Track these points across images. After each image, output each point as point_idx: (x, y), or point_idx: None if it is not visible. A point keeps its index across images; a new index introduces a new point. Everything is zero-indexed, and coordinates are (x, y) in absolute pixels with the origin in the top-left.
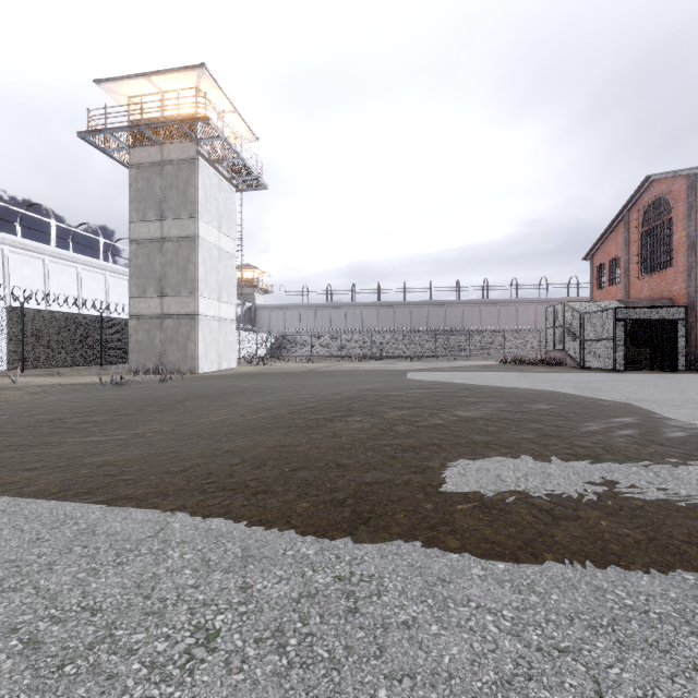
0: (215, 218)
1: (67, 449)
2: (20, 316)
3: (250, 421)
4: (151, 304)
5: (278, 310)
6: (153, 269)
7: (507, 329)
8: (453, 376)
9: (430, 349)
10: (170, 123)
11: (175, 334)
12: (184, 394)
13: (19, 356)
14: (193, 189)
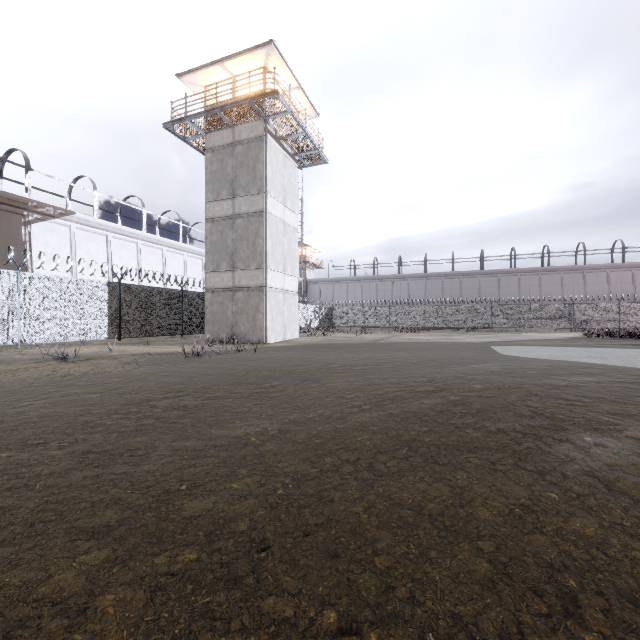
0: (280, 193)
1: (155, 468)
2: (118, 291)
3: (384, 423)
4: (223, 278)
5: (327, 283)
6: (225, 245)
7: (573, 299)
8: (566, 353)
9: (484, 320)
10: (242, 102)
11: (245, 306)
12: (266, 369)
13: (117, 326)
14: (261, 165)
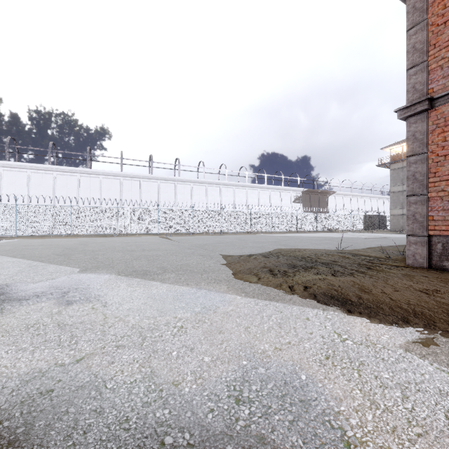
0: None
1: None
2: (365, 217)
3: None
4: (398, 211)
5: None
6: (399, 200)
7: None
8: None
9: None
10: None
11: None
12: None
13: (365, 226)
14: None
